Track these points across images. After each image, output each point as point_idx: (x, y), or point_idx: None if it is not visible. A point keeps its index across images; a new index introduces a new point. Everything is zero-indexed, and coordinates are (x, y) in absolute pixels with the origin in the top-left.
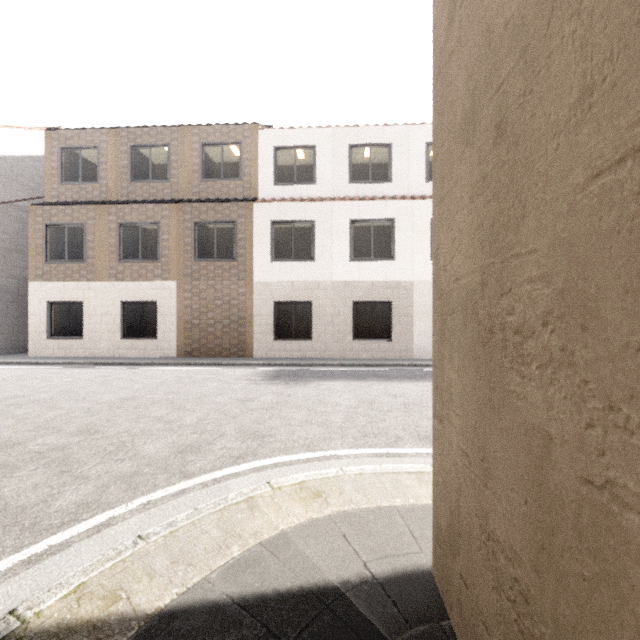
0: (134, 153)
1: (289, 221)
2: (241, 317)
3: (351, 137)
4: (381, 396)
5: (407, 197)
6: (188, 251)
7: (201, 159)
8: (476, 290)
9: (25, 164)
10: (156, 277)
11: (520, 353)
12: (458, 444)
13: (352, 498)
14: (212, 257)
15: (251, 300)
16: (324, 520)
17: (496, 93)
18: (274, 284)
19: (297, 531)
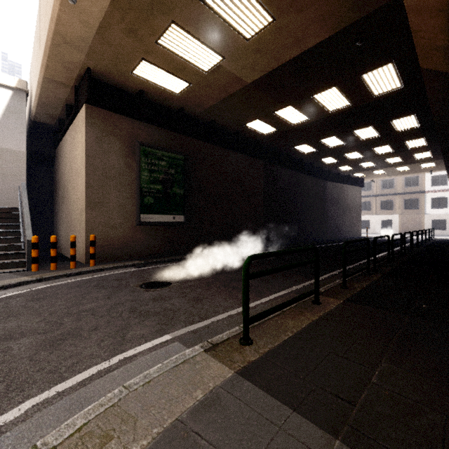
0: (382, 182)
1: (437, 198)
2: (420, 224)
3: None
4: None
5: None
6: (402, 207)
7: (404, 182)
8: None
9: None
10: (391, 214)
11: None
12: None
13: None
14: (409, 208)
15: (423, 219)
16: None
17: None
18: (432, 215)
19: None
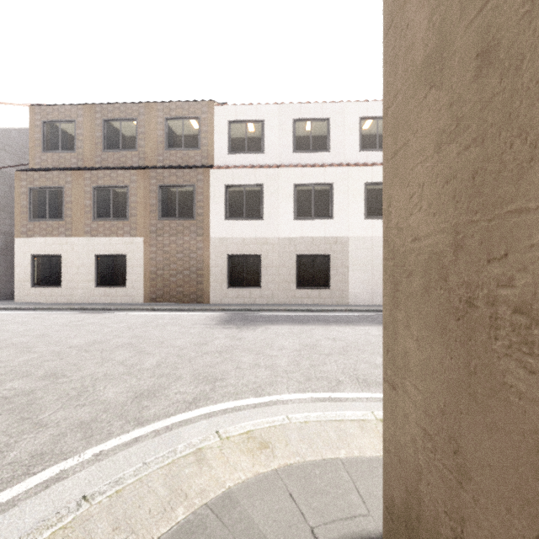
0: (107, 126)
1: (241, 185)
2: (199, 268)
3: (295, 112)
4: (322, 340)
5: (343, 164)
6: (153, 211)
7: (165, 131)
8: (445, 252)
9: (12, 135)
10: (125, 233)
11: (525, 339)
12: (418, 421)
13: (298, 449)
14: (174, 216)
15: (208, 253)
16: (271, 475)
17: (479, 13)
18: (228, 240)
19: (243, 489)
